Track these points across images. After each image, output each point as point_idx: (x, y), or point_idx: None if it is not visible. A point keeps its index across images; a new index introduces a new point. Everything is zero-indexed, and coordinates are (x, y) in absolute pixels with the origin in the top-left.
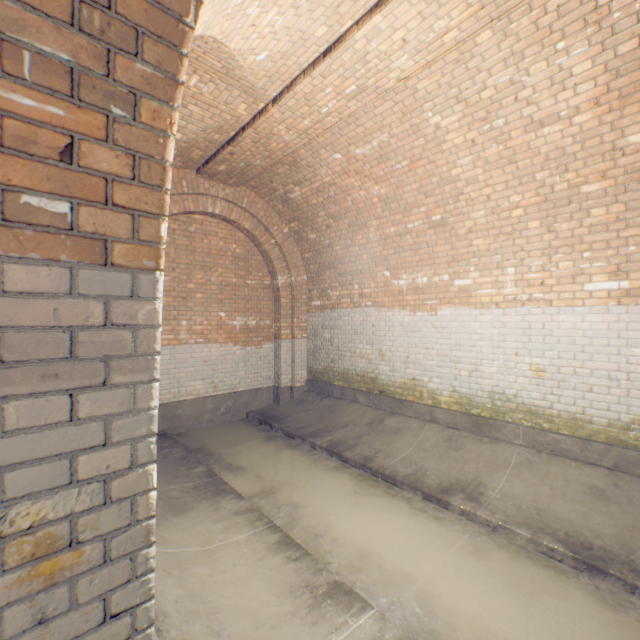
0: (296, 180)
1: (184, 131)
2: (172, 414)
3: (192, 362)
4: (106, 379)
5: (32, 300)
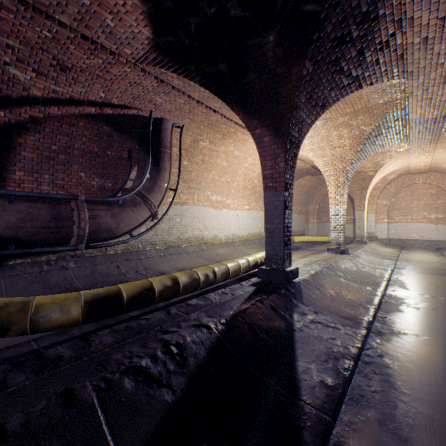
0: (441, 169)
1: (395, 174)
2: (404, 242)
3: (412, 228)
4: (361, 218)
5: (357, 213)
